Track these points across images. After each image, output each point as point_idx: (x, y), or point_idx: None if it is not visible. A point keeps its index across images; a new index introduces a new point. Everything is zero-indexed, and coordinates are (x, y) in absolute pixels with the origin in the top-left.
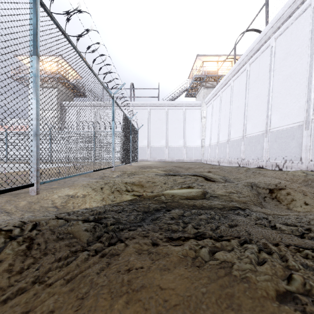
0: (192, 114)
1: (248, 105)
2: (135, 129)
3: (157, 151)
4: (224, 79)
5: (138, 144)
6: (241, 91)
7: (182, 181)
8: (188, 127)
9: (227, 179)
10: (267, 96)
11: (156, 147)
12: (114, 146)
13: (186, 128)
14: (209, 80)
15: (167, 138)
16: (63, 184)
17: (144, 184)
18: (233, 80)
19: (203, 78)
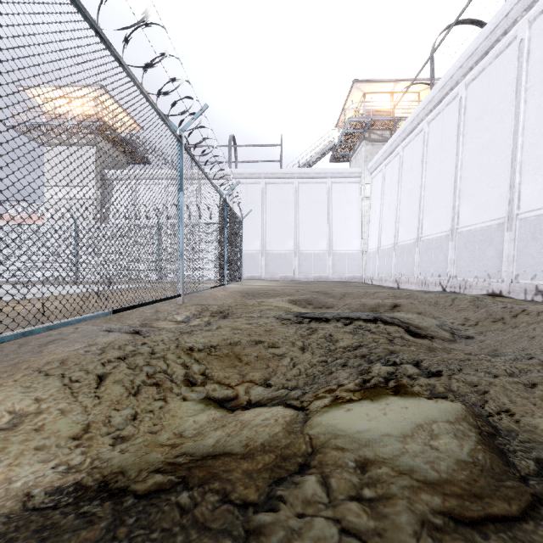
0: (343, 191)
1: (463, 168)
2: (236, 217)
3: (278, 261)
4: (409, 122)
5: (244, 249)
6: (447, 142)
7: (351, 344)
8: (336, 216)
9: (453, 328)
10: (511, 145)
11: (277, 254)
12: (181, 250)
13: (332, 218)
14: (377, 127)
15: (296, 236)
16: (5, 356)
17: (246, 352)
18: (429, 121)
19: (365, 123)
